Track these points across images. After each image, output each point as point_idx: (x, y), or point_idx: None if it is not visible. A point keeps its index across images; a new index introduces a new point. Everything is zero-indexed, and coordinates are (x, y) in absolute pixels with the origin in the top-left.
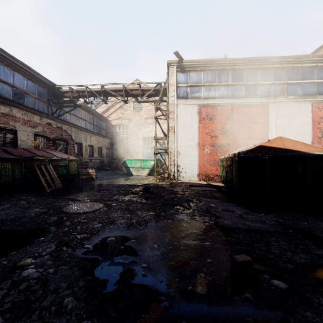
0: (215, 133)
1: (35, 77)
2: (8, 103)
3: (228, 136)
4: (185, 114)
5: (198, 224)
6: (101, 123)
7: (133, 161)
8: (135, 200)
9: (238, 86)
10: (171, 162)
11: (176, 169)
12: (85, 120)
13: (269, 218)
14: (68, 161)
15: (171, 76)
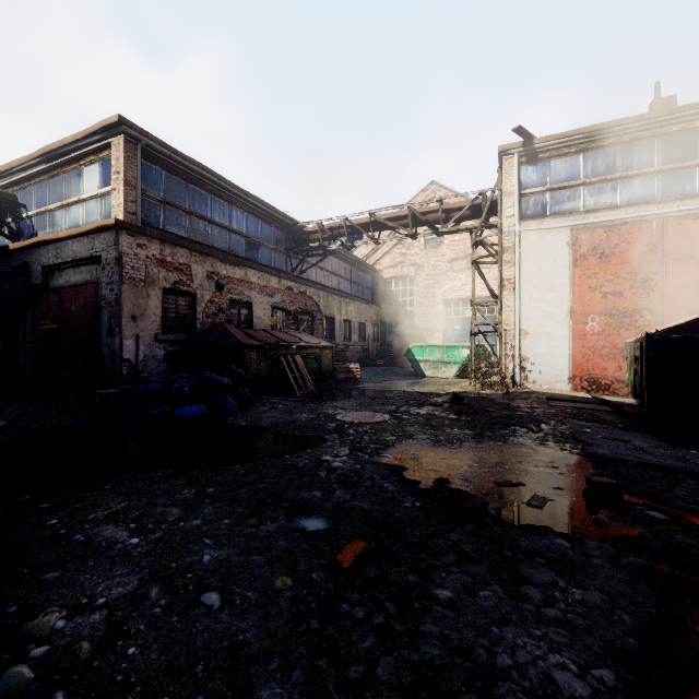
0: (615, 287)
1: (271, 217)
2: (244, 264)
3: (650, 291)
4: (539, 250)
5: (549, 451)
6: (364, 278)
7: (426, 348)
8: (438, 414)
9: (682, 170)
10: (508, 350)
11: (519, 365)
12: (337, 276)
13: None
14: (320, 349)
15: (506, 176)
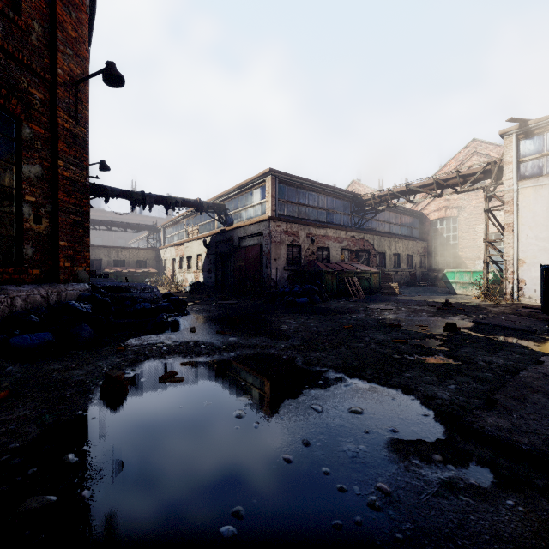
0: None
1: (341, 195)
2: (325, 227)
3: None
4: (534, 201)
5: (460, 321)
6: (412, 221)
7: (457, 273)
8: (426, 309)
9: None
10: (507, 275)
11: (516, 285)
12: (389, 223)
13: (545, 328)
14: (370, 274)
15: (506, 150)
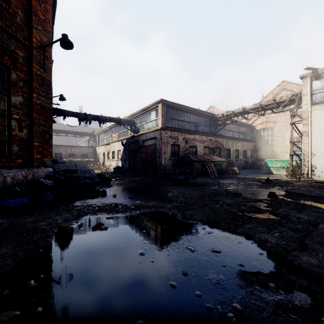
0: None
1: (204, 114)
2: (194, 133)
3: None
4: (321, 118)
5: (277, 191)
6: (246, 130)
7: (273, 161)
8: (256, 183)
9: None
10: (305, 162)
11: (310, 169)
12: (232, 131)
13: None
14: (221, 161)
15: (304, 87)
